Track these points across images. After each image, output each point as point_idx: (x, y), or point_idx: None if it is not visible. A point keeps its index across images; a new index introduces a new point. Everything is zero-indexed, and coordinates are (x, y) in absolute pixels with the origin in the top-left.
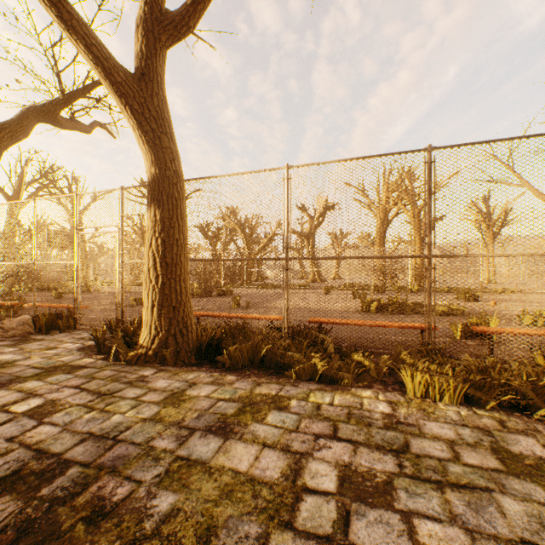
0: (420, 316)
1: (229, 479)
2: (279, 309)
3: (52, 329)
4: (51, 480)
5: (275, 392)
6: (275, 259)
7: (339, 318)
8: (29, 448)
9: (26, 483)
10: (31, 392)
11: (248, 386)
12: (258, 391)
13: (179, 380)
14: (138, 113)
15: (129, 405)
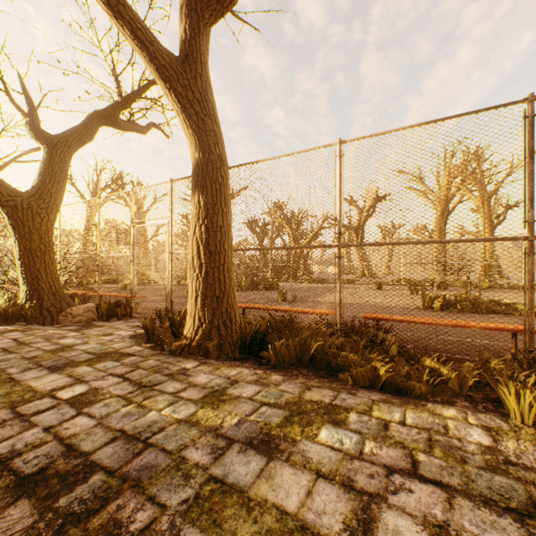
0: (499, 316)
1: (272, 521)
2: (327, 304)
3: (112, 317)
4: (72, 487)
5: (328, 399)
6: (325, 246)
7: (403, 314)
8: (61, 442)
9: (48, 486)
10: (79, 378)
11: (295, 389)
12: (308, 396)
13: (220, 376)
14: (182, 96)
15: (167, 401)
